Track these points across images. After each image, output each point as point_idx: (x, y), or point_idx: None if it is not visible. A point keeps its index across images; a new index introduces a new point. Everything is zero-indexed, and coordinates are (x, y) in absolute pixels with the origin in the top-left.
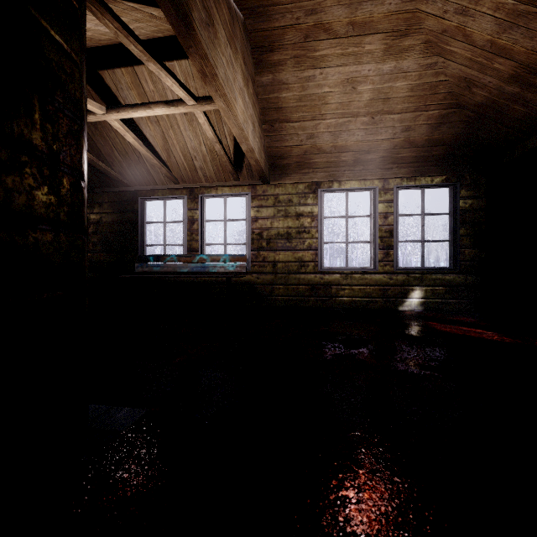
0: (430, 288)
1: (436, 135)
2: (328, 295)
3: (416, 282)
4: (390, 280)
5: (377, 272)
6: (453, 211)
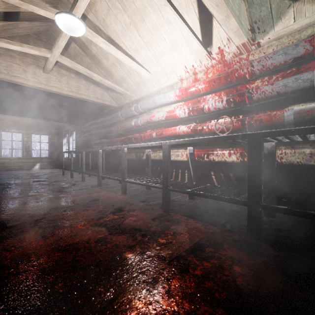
0: (43, 163)
1: (42, 123)
2: (4, 166)
3: (38, 161)
4: (29, 161)
5: (24, 158)
6: (50, 142)
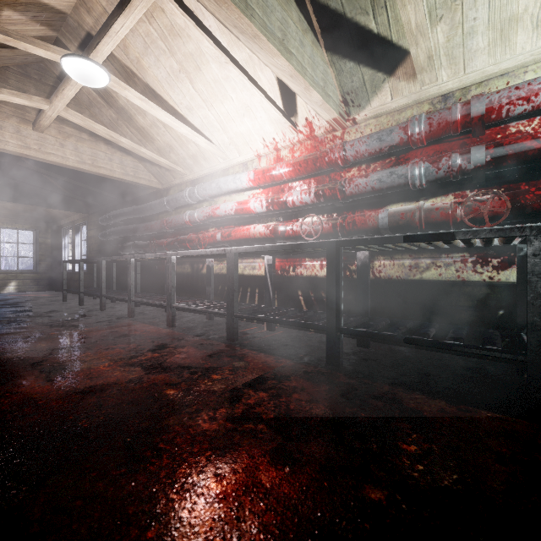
0: (22, 280)
1: (21, 208)
2: None
3: (13, 278)
4: None
5: None
6: (36, 243)
